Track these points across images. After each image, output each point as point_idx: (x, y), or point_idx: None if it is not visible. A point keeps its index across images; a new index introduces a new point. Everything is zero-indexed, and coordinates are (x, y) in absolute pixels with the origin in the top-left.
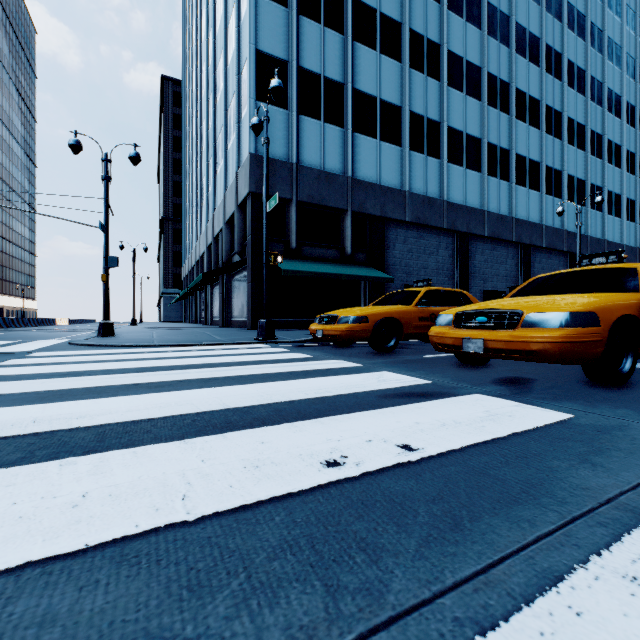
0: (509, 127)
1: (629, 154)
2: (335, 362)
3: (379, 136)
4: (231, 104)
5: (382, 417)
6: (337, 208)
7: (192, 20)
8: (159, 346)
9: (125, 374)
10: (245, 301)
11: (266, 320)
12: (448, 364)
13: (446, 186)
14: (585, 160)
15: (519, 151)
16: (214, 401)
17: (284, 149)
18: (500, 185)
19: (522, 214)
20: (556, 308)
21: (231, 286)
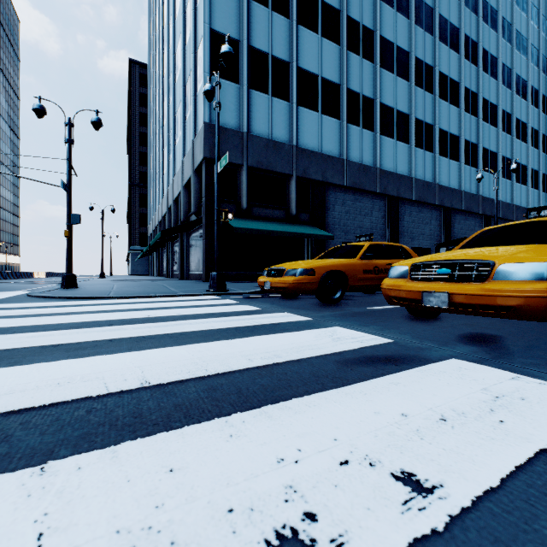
0: (433, 105)
1: (533, 131)
2: (283, 315)
3: (320, 110)
4: (188, 80)
5: (352, 403)
6: (283, 173)
7: (155, 9)
8: (113, 298)
9: (53, 331)
10: (201, 256)
11: (217, 273)
12: (398, 317)
13: (379, 155)
14: (497, 135)
15: (441, 126)
16: (133, 373)
17: (236, 119)
18: (425, 155)
19: (444, 181)
20: (535, 258)
21: (189, 243)
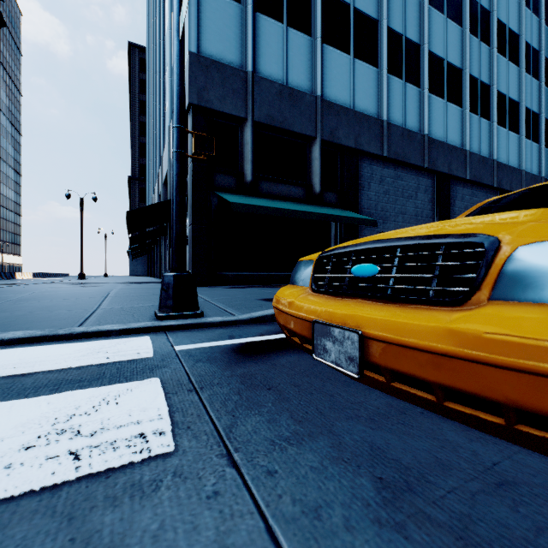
0: (490, 60)
1: None
2: None
3: (353, 52)
4: None
5: None
6: (303, 134)
7: None
8: None
9: None
10: None
11: (175, 273)
12: None
13: (427, 118)
14: None
15: (499, 88)
16: None
17: (236, 53)
18: (481, 123)
19: (502, 157)
20: None
21: None
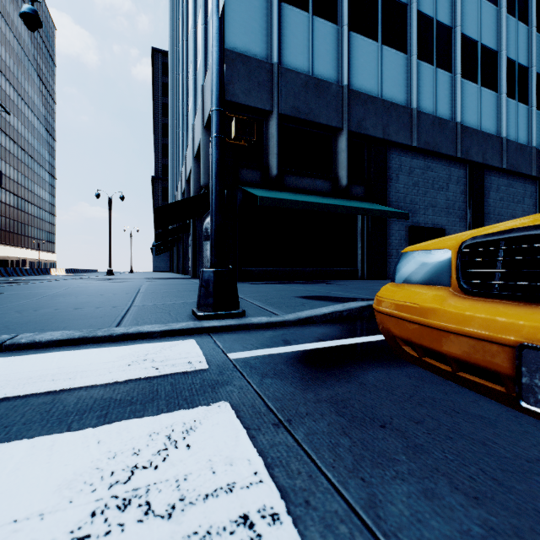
0: (528, 40)
1: None
2: None
3: (380, 38)
4: (199, 14)
5: None
6: (329, 126)
7: None
8: None
9: None
10: None
11: (216, 269)
12: None
13: (460, 105)
14: None
15: (539, 70)
16: None
17: (261, 45)
18: (518, 109)
19: None
20: None
21: (202, 231)
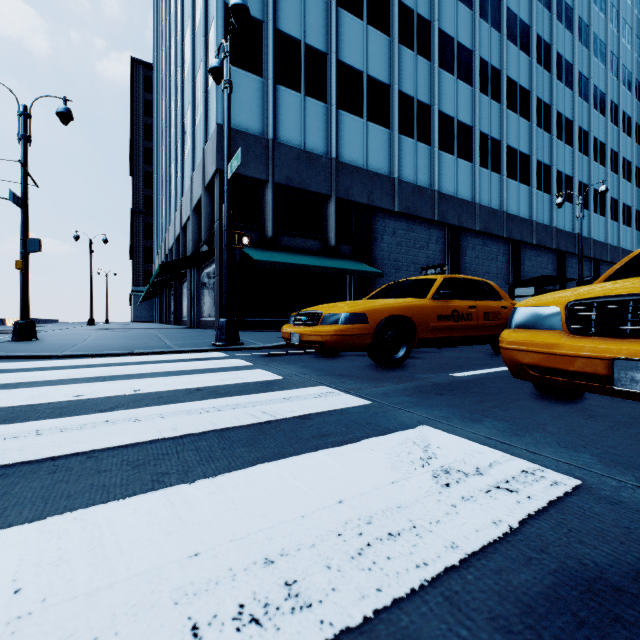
0: (500, 117)
1: (612, 153)
2: (318, 393)
3: (366, 116)
4: (199, 73)
5: None
6: (319, 193)
7: None
8: (64, 357)
9: None
10: (214, 298)
11: (227, 319)
12: (517, 396)
13: (437, 175)
14: (572, 156)
15: (510, 143)
16: None
17: (258, 122)
18: (491, 177)
19: (513, 209)
20: None
21: (200, 281)
